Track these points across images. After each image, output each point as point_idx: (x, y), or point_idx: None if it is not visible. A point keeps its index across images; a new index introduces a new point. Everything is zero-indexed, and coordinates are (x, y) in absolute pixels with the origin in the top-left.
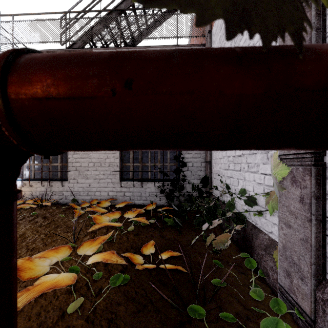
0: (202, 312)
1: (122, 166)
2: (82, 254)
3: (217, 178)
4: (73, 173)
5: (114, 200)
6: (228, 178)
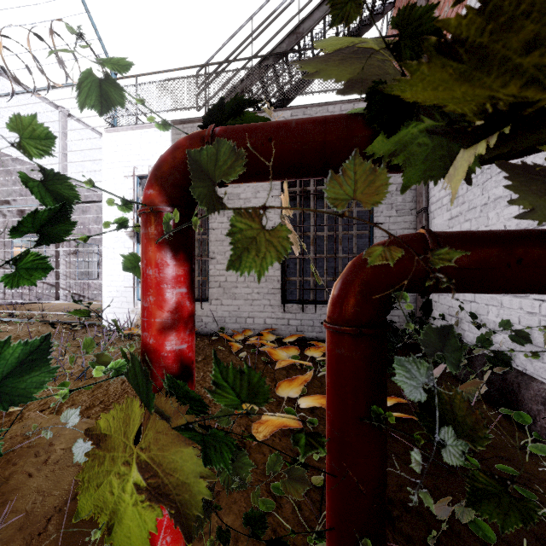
0: (474, 462)
1: (285, 281)
2: (285, 396)
3: (442, 302)
4: (215, 292)
5: (273, 330)
6: (467, 303)
